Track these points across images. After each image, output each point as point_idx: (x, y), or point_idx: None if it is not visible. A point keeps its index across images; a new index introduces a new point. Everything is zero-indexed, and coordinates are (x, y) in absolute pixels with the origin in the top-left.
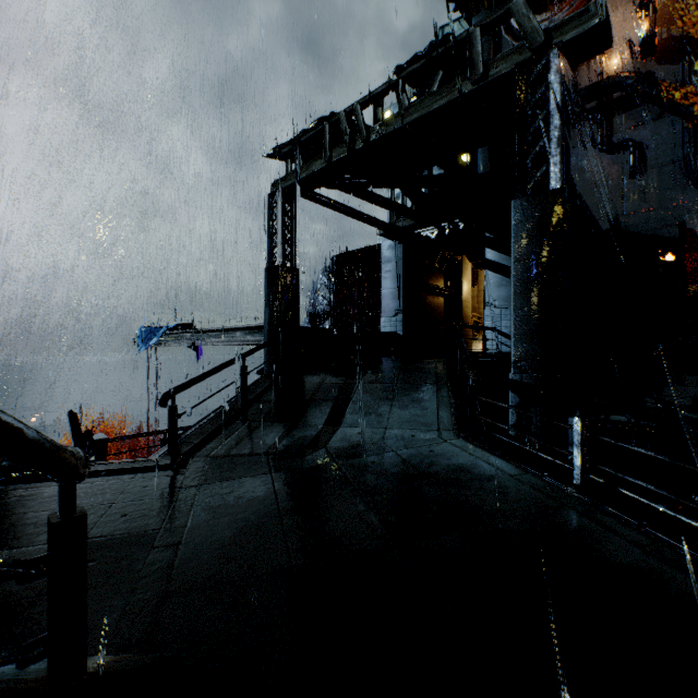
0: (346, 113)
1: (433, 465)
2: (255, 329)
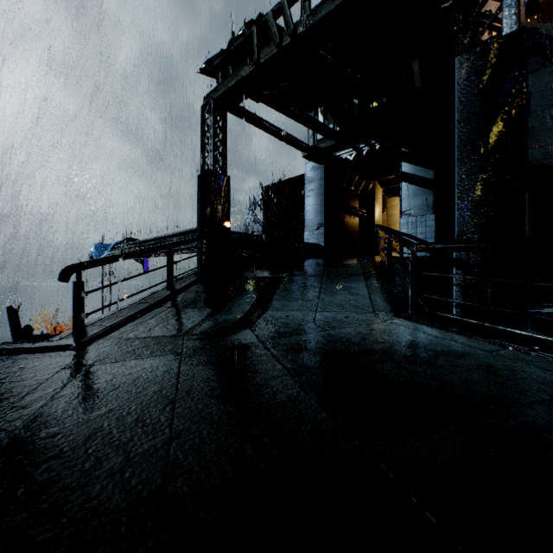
0: (273, 13)
1: (379, 342)
2: (189, 234)
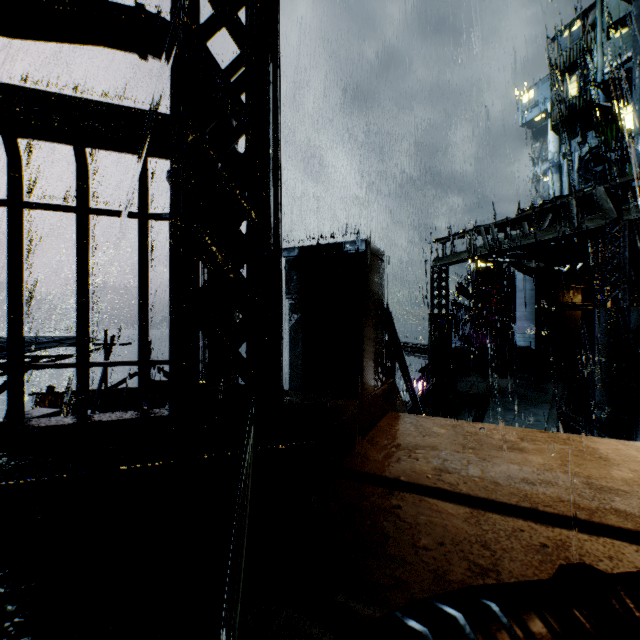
0: (484, 228)
1: None
2: (421, 349)
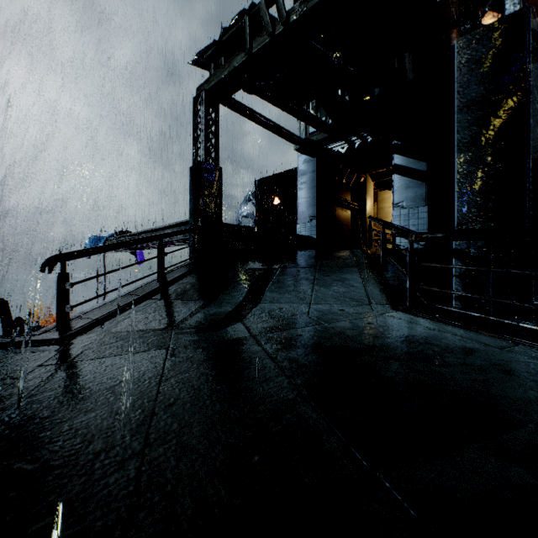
0: (266, 1)
1: (378, 337)
2: (182, 226)
